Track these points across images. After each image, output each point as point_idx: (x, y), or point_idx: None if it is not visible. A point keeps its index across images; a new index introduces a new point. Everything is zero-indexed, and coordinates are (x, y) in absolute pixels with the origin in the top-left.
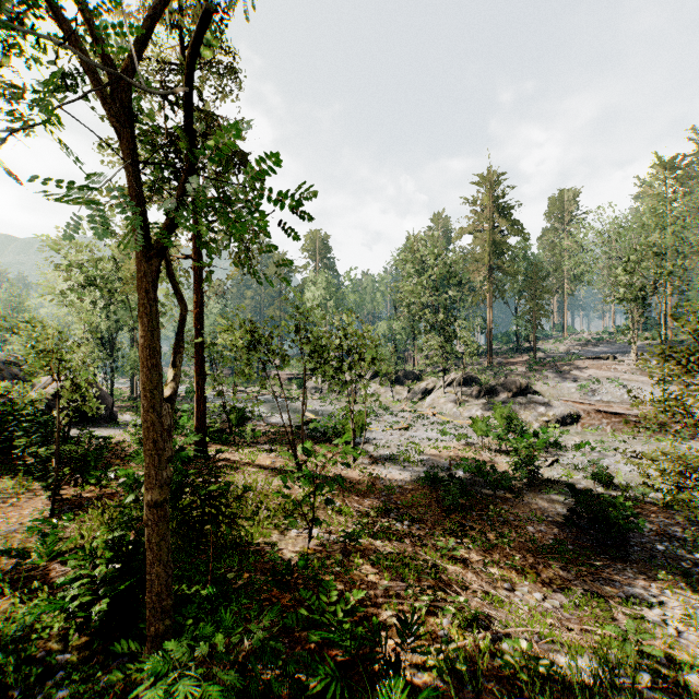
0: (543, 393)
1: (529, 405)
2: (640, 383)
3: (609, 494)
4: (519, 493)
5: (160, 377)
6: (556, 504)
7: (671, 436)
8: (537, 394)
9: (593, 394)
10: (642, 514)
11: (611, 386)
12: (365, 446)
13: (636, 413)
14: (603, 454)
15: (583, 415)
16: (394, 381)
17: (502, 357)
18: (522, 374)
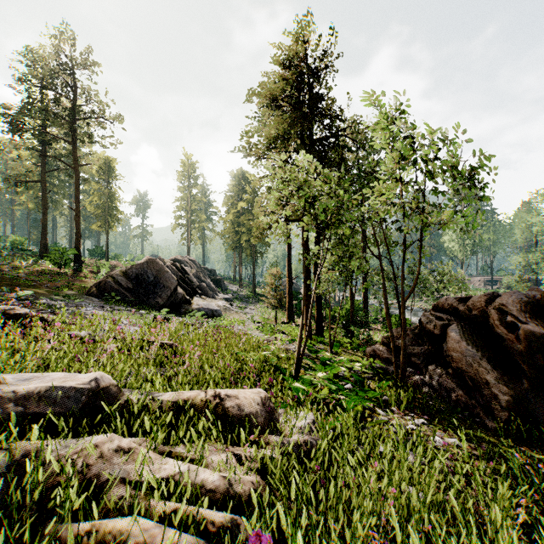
0: None
1: None
2: None
3: None
4: None
5: (352, 291)
6: None
7: None
8: None
9: None
10: None
11: None
12: None
13: None
14: None
15: None
16: None
17: None
18: None
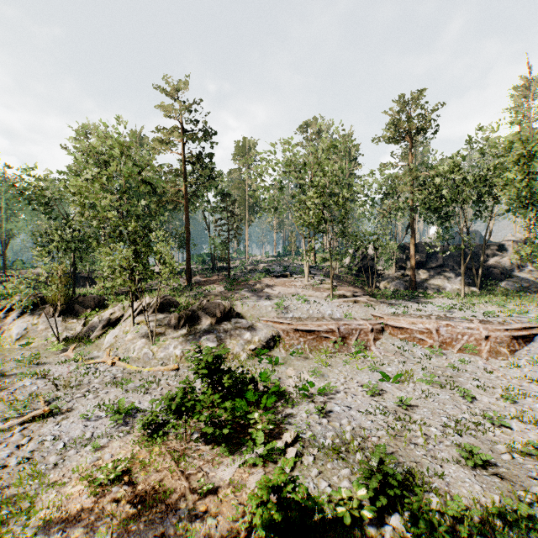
0: (244, 314)
1: (234, 332)
2: (316, 298)
3: None
4: None
5: None
6: None
7: (353, 348)
8: (240, 316)
9: (287, 312)
10: None
11: (298, 302)
12: None
13: (325, 329)
14: (328, 396)
15: (283, 335)
16: (65, 311)
17: (200, 276)
18: (222, 293)
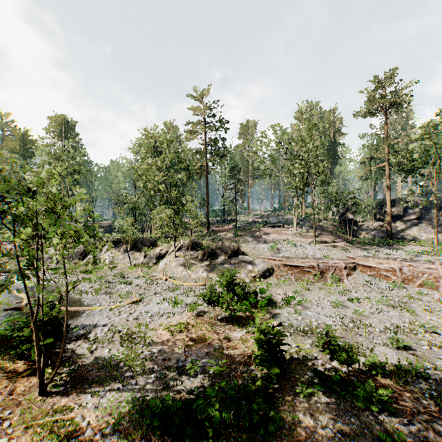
0: (248, 253)
1: (241, 264)
2: (302, 243)
3: (348, 370)
4: (274, 404)
5: None
6: (318, 414)
7: (329, 280)
8: (244, 254)
9: (279, 252)
10: (396, 403)
11: (288, 245)
12: (77, 343)
13: (307, 265)
14: (305, 306)
15: (276, 268)
16: (133, 248)
17: (215, 226)
18: (231, 238)
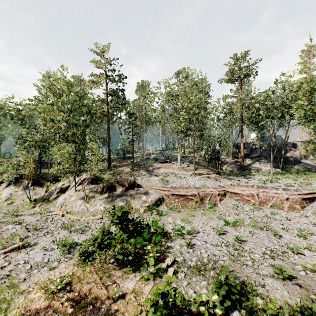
0: (142, 185)
1: (136, 196)
2: (185, 175)
3: None
4: None
5: None
6: None
7: (207, 205)
8: (139, 186)
9: (167, 183)
10: None
11: (174, 177)
12: None
13: (191, 193)
14: (193, 235)
15: (165, 197)
16: (35, 183)
17: (116, 162)
18: (129, 172)
